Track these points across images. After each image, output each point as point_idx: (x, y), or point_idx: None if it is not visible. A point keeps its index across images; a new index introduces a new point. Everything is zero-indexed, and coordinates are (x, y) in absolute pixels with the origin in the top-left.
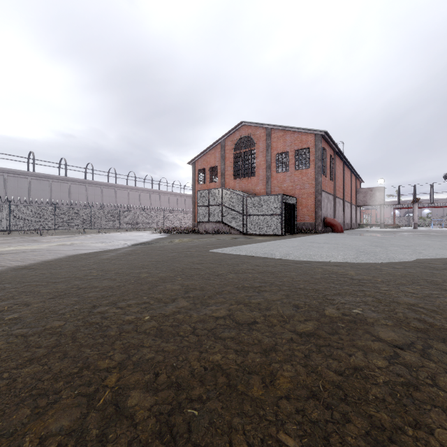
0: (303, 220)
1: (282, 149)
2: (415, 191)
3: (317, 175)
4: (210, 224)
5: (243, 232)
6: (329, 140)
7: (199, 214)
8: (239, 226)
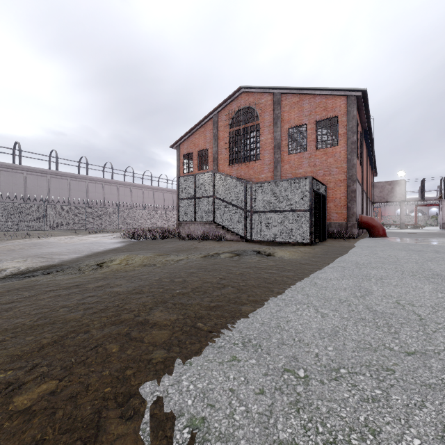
0: (328, 219)
1: (297, 121)
2: (444, 184)
3: (350, 155)
4: (196, 225)
5: (246, 237)
6: (363, 107)
7: (180, 210)
8: (239, 229)
